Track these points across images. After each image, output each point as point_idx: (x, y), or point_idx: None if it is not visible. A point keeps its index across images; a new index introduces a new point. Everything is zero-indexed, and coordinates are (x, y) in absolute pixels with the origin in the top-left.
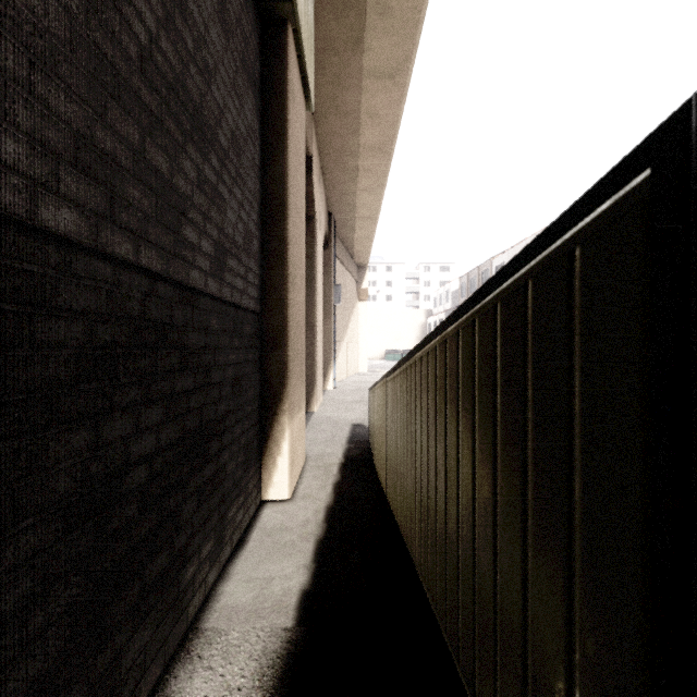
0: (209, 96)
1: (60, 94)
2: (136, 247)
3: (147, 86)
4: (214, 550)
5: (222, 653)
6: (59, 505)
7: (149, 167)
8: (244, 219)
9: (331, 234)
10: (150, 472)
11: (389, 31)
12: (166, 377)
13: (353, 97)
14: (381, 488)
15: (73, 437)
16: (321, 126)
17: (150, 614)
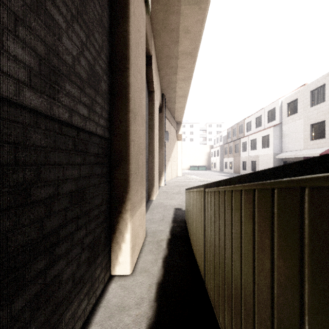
0: None
1: None
2: None
3: None
4: None
5: None
6: None
7: None
8: (89, 59)
9: (163, 104)
10: None
11: None
12: None
13: (175, 19)
14: (197, 263)
15: None
16: (157, 40)
17: None
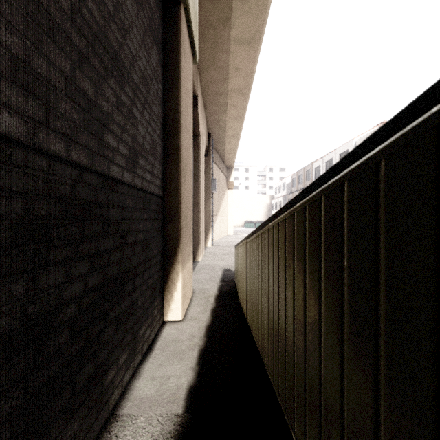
0: (125, 46)
1: (1, 26)
2: (68, 147)
3: (77, 32)
4: (128, 358)
5: (132, 434)
6: (0, 339)
7: (78, 90)
8: (151, 133)
9: (210, 147)
10: (79, 308)
11: (247, 12)
12: (91, 240)
13: (224, 57)
14: (243, 312)
15: (13, 286)
16: (203, 76)
17: (79, 410)
